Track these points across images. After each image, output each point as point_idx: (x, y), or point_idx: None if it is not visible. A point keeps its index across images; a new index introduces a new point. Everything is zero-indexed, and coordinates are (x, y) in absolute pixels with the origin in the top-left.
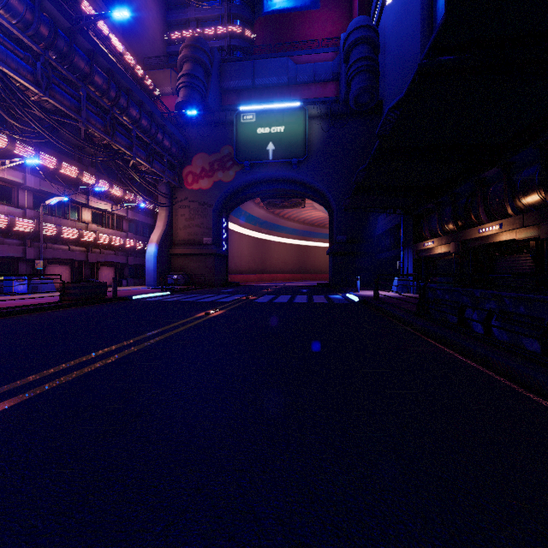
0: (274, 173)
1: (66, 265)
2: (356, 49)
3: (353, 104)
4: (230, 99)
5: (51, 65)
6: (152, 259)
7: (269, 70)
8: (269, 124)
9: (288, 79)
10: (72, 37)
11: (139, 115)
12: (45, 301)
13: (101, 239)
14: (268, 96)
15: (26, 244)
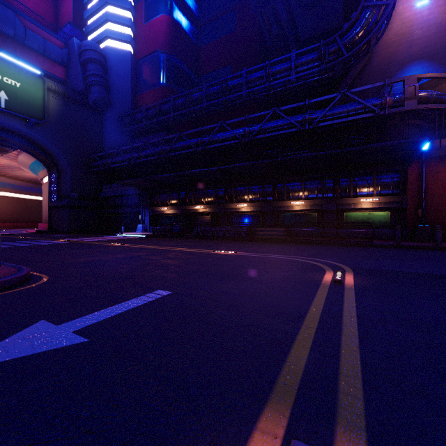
0: (4, 122)
1: None
2: (94, 64)
3: (92, 102)
4: None
5: None
6: None
7: None
8: (1, 71)
9: (14, 34)
10: None
11: None
12: None
13: None
14: None
15: None
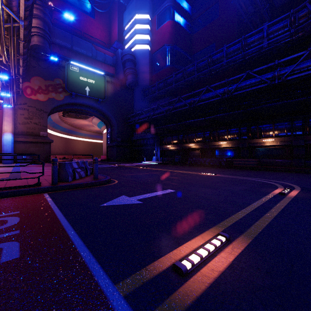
0: (88, 102)
1: None
2: (129, 62)
3: (128, 84)
4: (55, 49)
5: None
6: (11, 144)
7: (82, 45)
8: (86, 77)
9: (92, 55)
10: (32, 7)
11: (26, 50)
12: None
13: None
14: (80, 58)
15: None
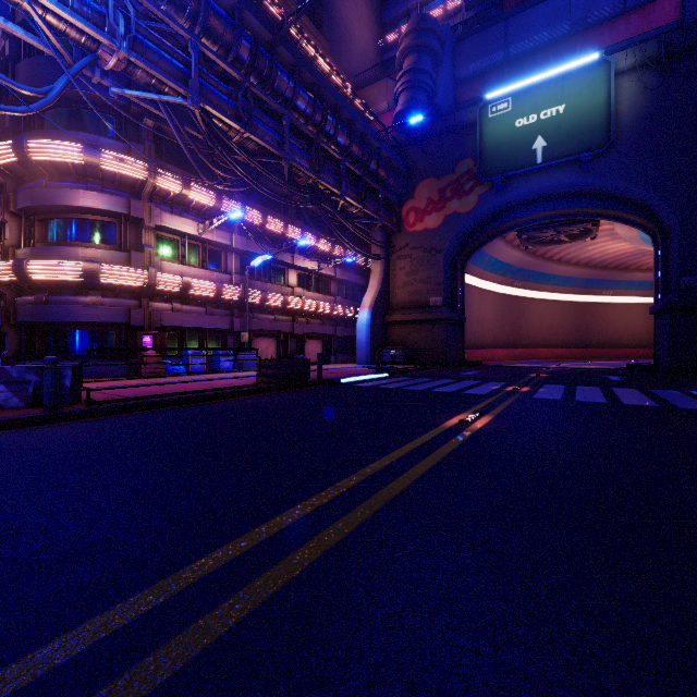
0: (545, 185)
1: (272, 338)
2: None
3: None
4: (469, 92)
5: (254, 95)
6: (364, 328)
7: (534, 24)
8: (536, 108)
9: (569, 26)
10: (273, 51)
11: (348, 139)
12: (243, 383)
13: (307, 305)
14: (532, 66)
15: (234, 314)
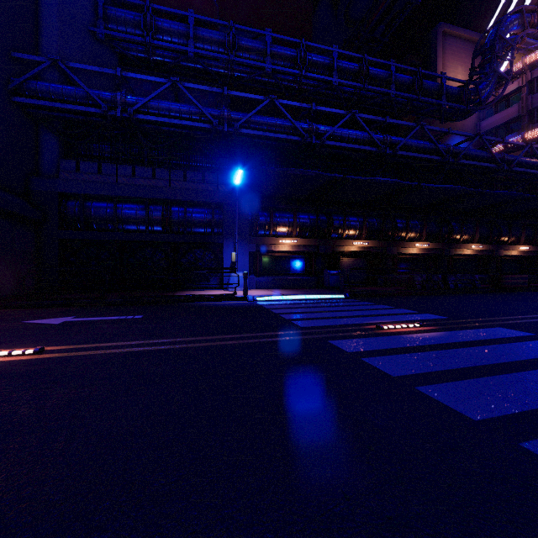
0: None
1: None
2: None
3: None
4: None
5: None
6: None
7: None
8: None
9: None
10: None
11: None
12: None
13: None
14: None
15: None
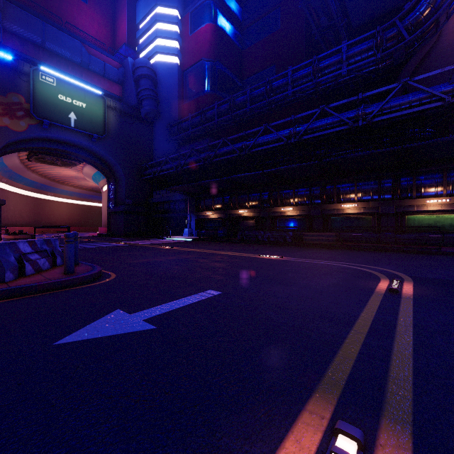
0: (73, 139)
1: None
2: (146, 80)
3: (144, 115)
4: (11, 42)
5: None
6: None
7: (62, 42)
8: (71, 95)
9: (81, 61)
10: None
11: None
12: None
13: None
14: (59, 64)
15: None
